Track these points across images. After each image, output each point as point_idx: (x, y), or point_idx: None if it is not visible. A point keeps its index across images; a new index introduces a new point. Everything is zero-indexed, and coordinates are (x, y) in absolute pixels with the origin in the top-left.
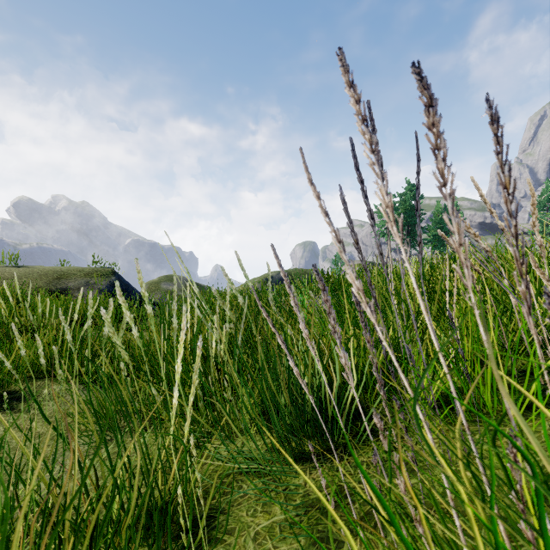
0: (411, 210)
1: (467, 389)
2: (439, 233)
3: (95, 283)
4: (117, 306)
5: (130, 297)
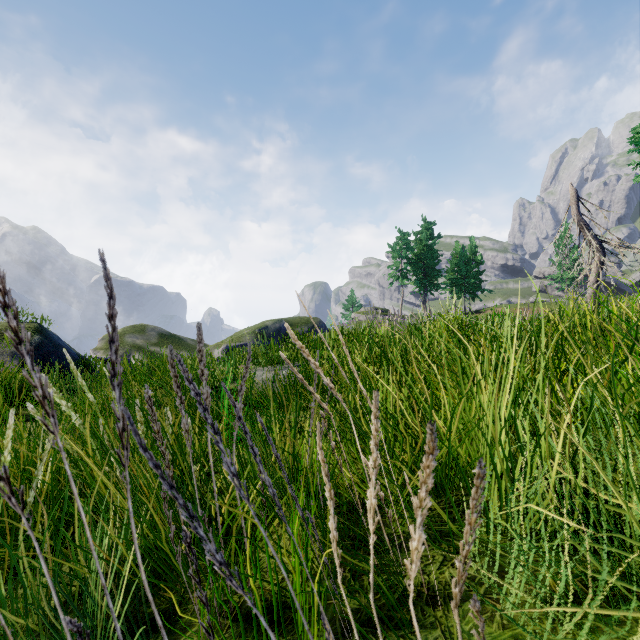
0: (427, 251)
1: (314, 574)
2: (282, 355)
3: (7, 345)
4: (18, 382)
5: (59, 362)
